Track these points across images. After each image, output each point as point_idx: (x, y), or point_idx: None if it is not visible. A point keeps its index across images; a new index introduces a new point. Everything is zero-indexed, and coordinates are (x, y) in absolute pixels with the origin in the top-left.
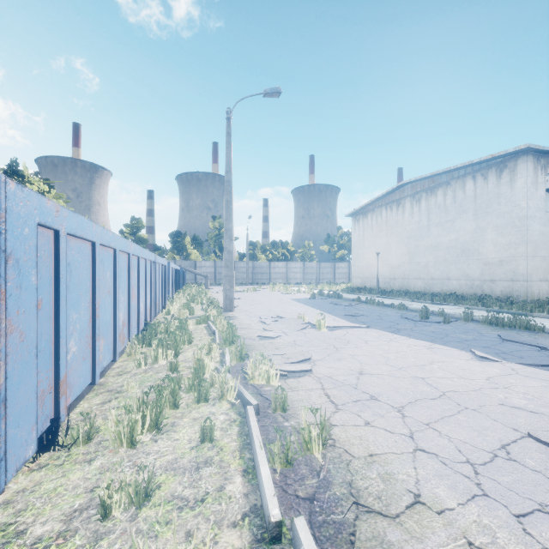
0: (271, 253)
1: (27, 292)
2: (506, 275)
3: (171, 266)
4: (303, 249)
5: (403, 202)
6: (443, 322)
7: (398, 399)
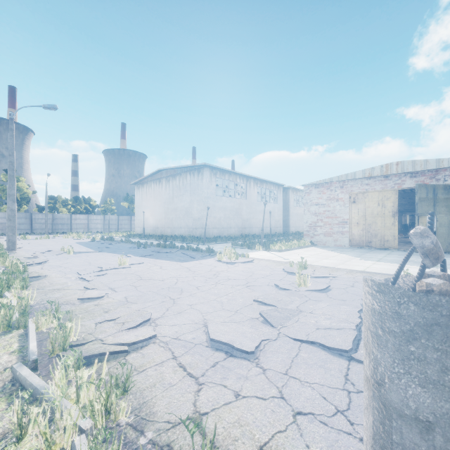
0: (73, 207)
1: None
2: (200, 226)
3: None
4: (105, 204)
5: (162, 181)
6: (144, 247)
7: (70, 266)
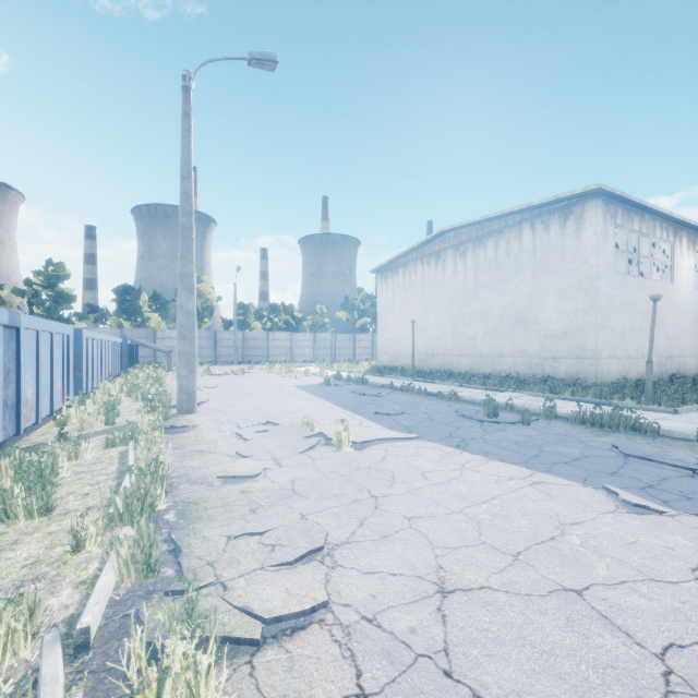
0: (270, 320)
1: None
2: (572, 351)
3: (91, 336)
4: (313, 315)
5: (444, 255)
6: (522, 422)
7: None
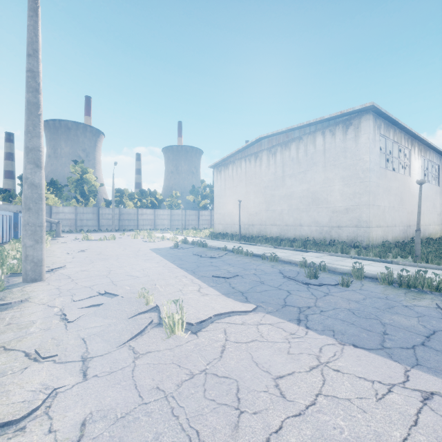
0: (139, 201)
1: None
2: (351, 222)
3: None
4: (170, 198)
5: (261, 155)
6: (342, 284)
7: None
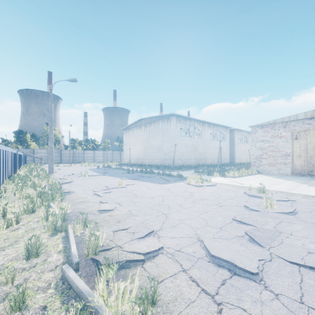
0: (85, 145)
1: None
2: (169, 158)
3: (19, 153)
4: (104, 144)
5: (142, 127)
6: (132, 173)
7: (87, 185)
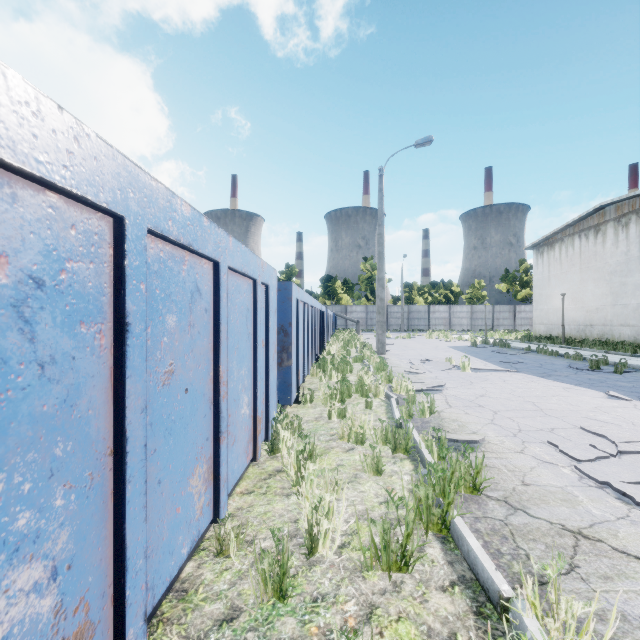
0: (430, 295)
1: (294, 328)
2: None
3: (328, 312)
4: (471, 289)
5: (603, 229)
6: (614, 371)
7: (499, 408)
